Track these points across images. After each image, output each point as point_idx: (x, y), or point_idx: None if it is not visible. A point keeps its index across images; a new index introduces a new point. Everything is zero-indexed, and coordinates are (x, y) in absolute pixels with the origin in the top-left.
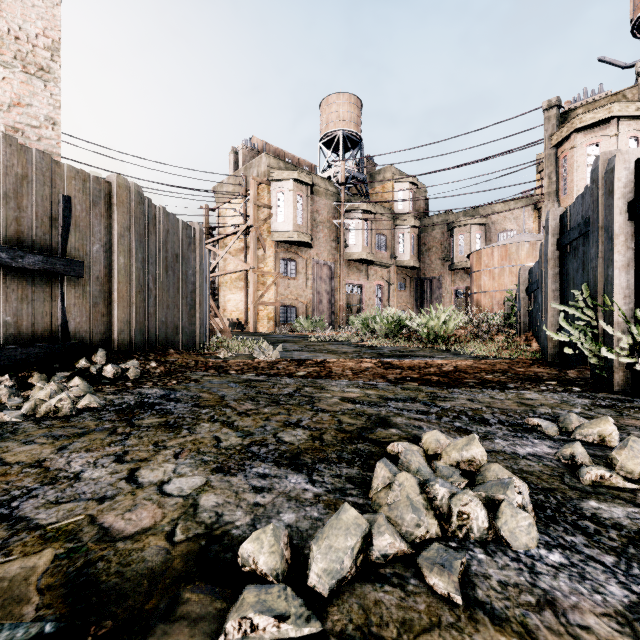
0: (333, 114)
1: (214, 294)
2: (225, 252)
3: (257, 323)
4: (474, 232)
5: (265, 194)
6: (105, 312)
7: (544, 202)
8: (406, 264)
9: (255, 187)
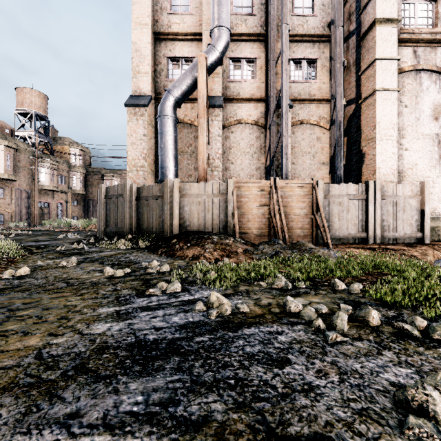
0: (27, 99)
1: None
2: None
3: None
4: (114, 180)
5: None
6: None
7: None
8: (78, 192)
9: None
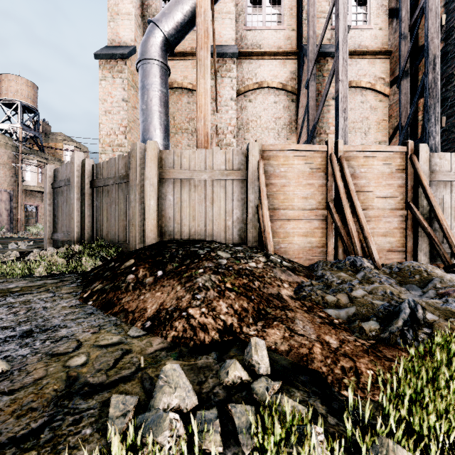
0: (12, 88)
1: None
2: None
3: None
4: None
5: None
6: None
7: None
8: None
9: None
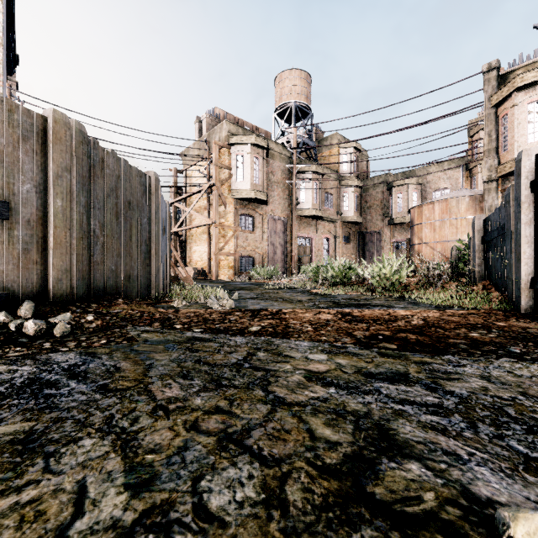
0: (286, 88)
1: (182, 246)
2: (190, 209)
3: (219, 271)
4: (411, 191)
5: (226, 157)
6: (38, 259)
7: (484, 158)
8: (350, 220)
9: (217, 150)
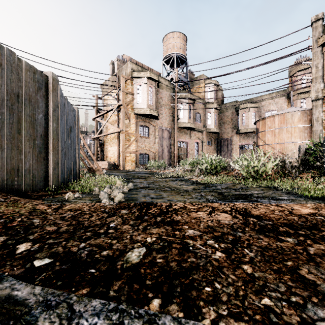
0: (170, 44)
1: (101, 147)
2: (106, 121)
3: (125, 164)
4: (251, 112)
5: (130, 86)
6: None
7: (312, 84)
8: (212, 130)
9: (123, 81)
